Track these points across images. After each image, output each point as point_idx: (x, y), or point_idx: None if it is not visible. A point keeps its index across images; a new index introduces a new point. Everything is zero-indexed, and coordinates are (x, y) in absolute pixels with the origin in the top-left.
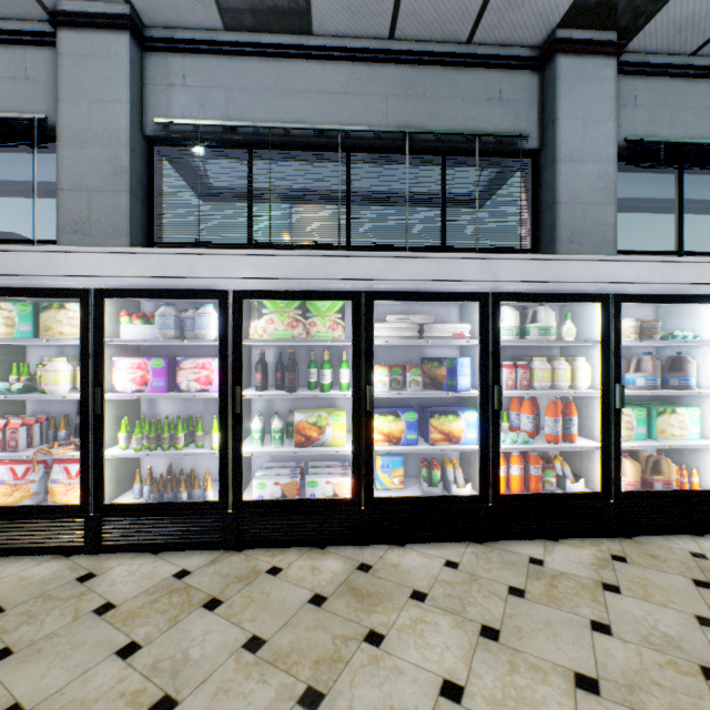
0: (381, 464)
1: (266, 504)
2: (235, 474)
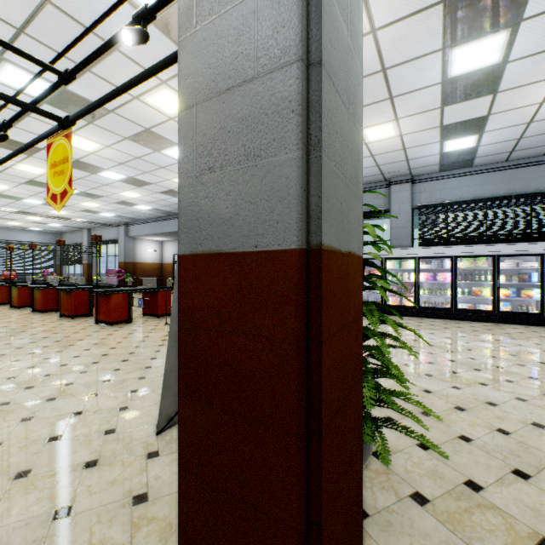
0: (501, 304)
1: (464, 309)
2: (455, 301)
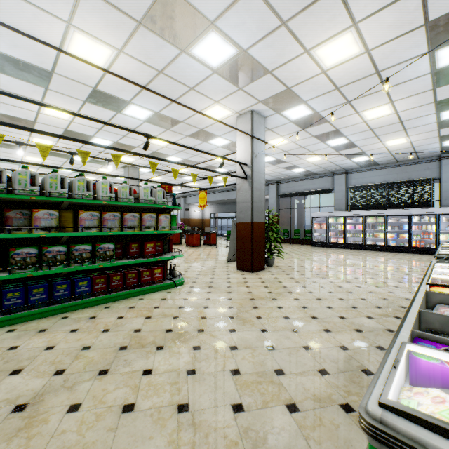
0: (390, 242)
1: (369, 244)
2: (364, 240)
